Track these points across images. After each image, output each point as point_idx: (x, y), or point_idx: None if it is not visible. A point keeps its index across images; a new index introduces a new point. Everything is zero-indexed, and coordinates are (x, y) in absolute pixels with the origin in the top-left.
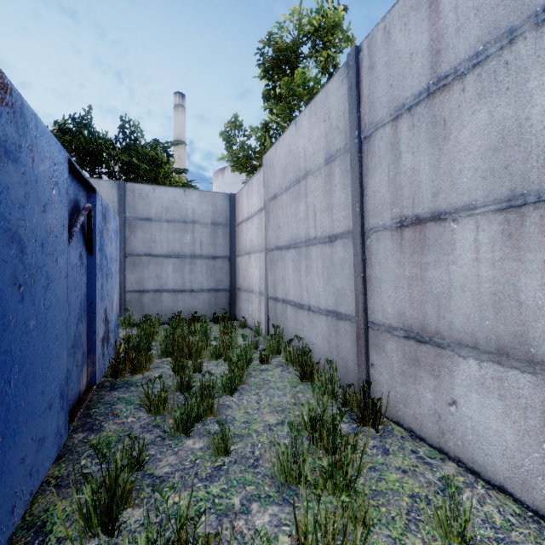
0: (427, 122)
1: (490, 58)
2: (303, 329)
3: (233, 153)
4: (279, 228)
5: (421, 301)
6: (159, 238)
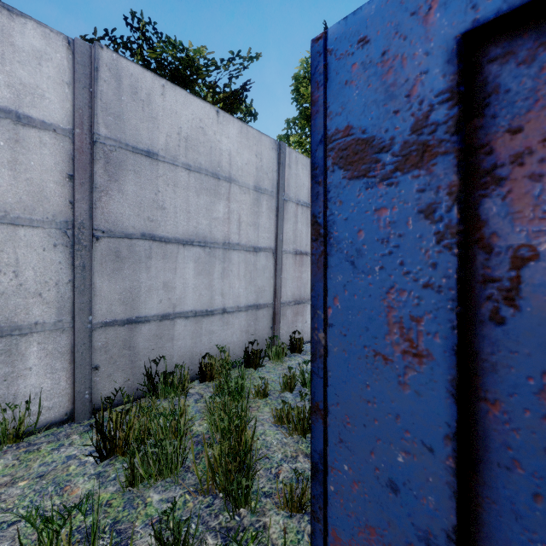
0: (306, 216)
1: None
2: (212, 337)
3: None
4: (164, 210)
5: (301, 287)
6: None
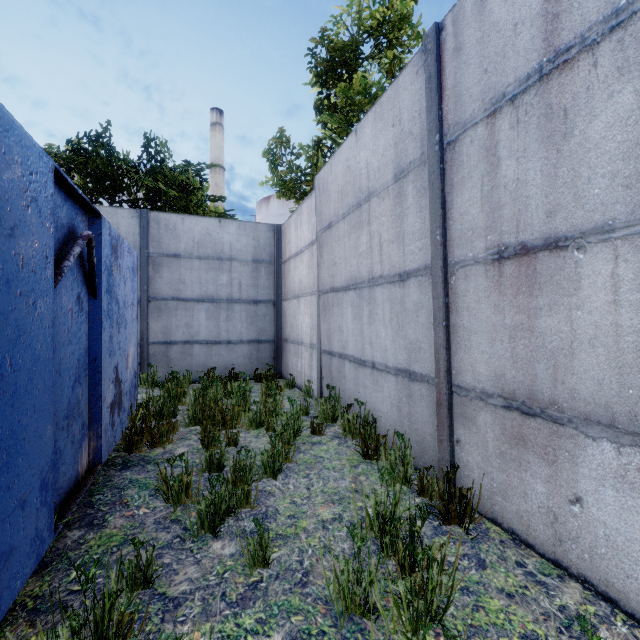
0: (539, 114)
1: (637, 14)
2: (365, 392)
3: (279, 176)
4: (335, 265)
5: (529, 360)
6: (189, 278)
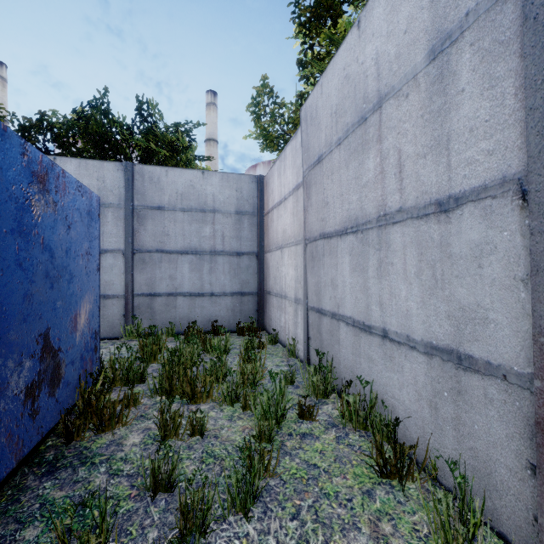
0: None
1: None
2: (371, 368)
3: (262, 127)
4: (327, 206)
5: None
6: (173, 230)
